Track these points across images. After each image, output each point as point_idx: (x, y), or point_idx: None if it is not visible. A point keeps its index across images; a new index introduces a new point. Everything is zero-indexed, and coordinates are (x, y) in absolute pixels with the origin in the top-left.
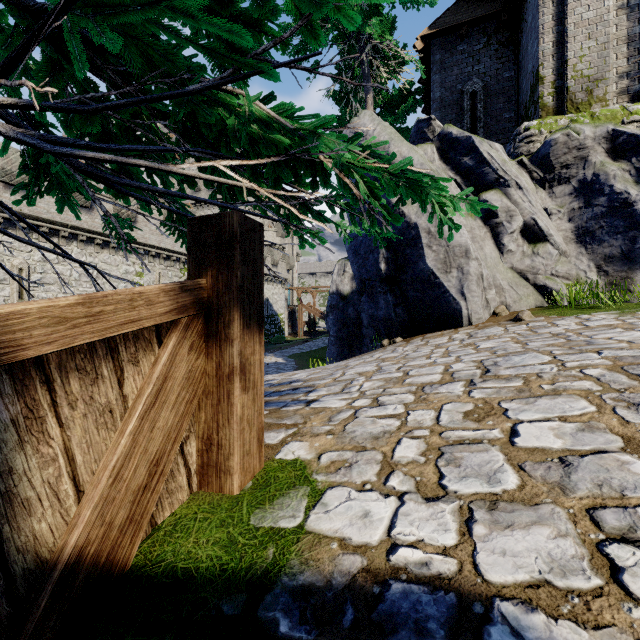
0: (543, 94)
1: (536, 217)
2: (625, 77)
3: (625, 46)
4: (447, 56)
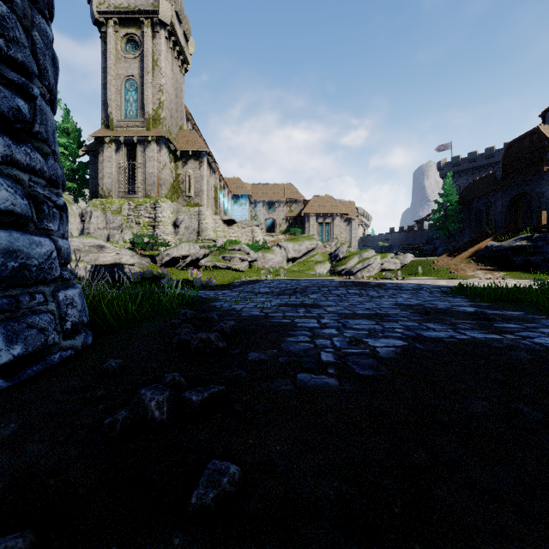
0: (100, 190)
1: (71, 230)
2: (119, 191)
3: (119, 182)
4: (94, 159)
